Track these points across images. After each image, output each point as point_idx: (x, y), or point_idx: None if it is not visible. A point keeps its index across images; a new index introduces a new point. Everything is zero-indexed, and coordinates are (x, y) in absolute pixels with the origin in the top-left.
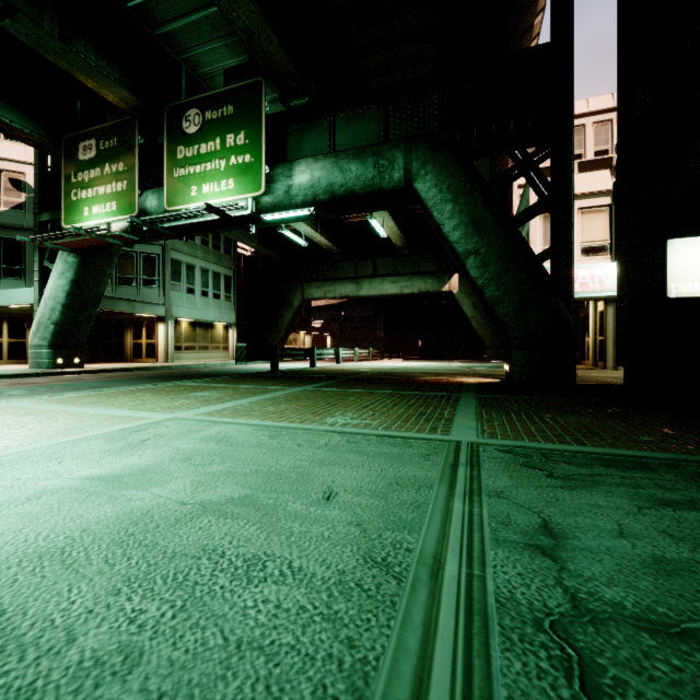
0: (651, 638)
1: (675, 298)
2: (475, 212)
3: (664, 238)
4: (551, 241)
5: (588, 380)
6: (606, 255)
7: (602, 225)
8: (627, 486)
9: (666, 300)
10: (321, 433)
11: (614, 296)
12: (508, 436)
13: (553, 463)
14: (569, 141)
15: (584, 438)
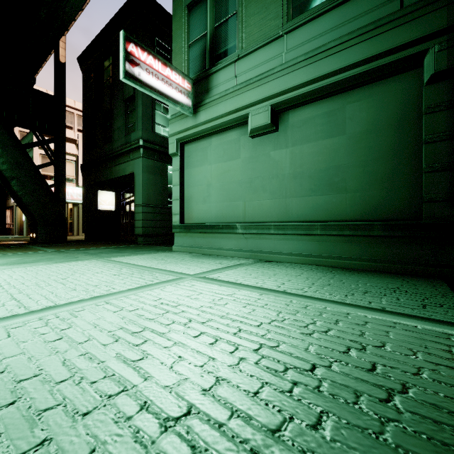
0: (99, 253)
1: (100, 210)
2: (17, 158)
3: (97, 189)
4: (55, 179)
5: (71, 239)
6: (74, 183)
7: (72, 169)
8: (94, 250)
9: (98, 210)
10: (1, 255)
11: (77, 203)
12: (65, 249)
13: (80, 250)
14: (64, 142)
15: (83, 248)
